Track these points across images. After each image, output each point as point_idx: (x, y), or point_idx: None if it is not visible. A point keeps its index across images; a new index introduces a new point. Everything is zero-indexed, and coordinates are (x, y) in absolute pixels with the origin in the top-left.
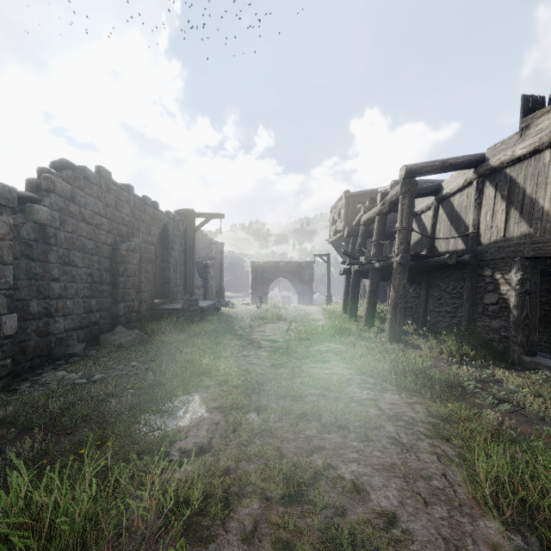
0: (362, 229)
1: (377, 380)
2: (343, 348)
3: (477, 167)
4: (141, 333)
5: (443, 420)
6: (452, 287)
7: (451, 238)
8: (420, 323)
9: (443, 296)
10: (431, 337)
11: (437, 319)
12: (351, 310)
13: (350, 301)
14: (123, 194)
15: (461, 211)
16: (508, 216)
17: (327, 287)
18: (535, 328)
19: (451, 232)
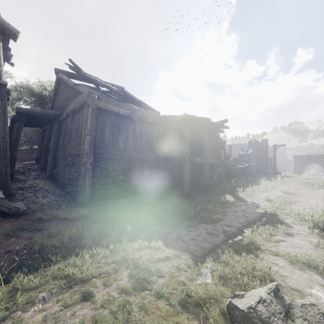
0: None
1: None
2: None
3: None
4: (265, 175)
5: None
6: None
7: None
8: None
9: None
10: None
11: None
12: None
13: None
14: (257, 143)
15: None
16: None
17: None
18: None
19: None
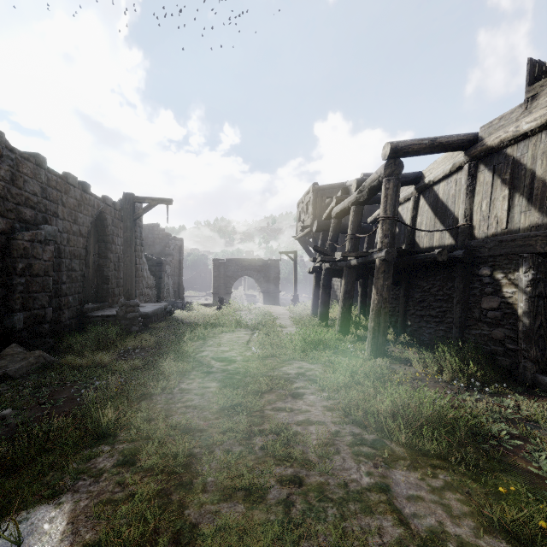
0: (333, 222)
1: (378, 437)
2: (319, 369)
3: (468, 149)
4: (45, 354)
5: (518, 542)
6: (437, 287)
7: (441, 230)
8: (399, 328)
9: (427, 298)
10: (427, 352)
11: (420, 325)
12: (322, 313)
13: (321, 303)
14: (27, 165)
15: (447, 200)
16: (511, 204)
17: (294, 287)
18: None
19: (436, 225)
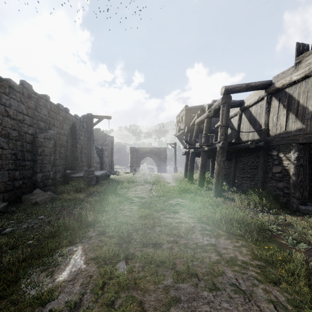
0: (196, 127)
1: (213, 228)
2: (187, 202)
3: (267, 88)
4: (52, 194)
5: (267, 262)
6: (251, 162)
7: (252, 131)
8: (231, 184)
9: (245, 167)
10: (242, 194)
11: (242, 182)
12: (189, 176)
13: (189, 171)
14: (42, 101)
15: (256, 116)
16: (287, 118)
17: (174, 162)
18: (306, 188)
19: (250, 129)
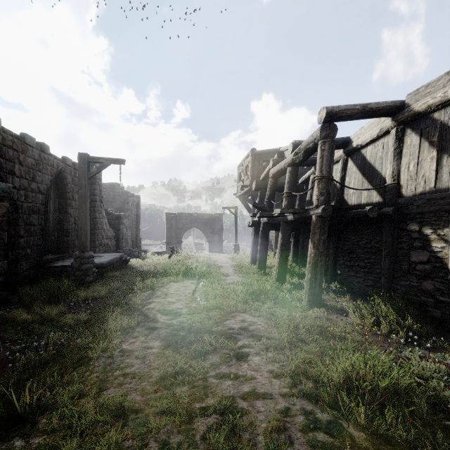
0: (270, 182)
1: (334, 417)
2: (262, 323)
3: (395, 114)
4: None
5: None
6: (366, 241)
7: (371, 189)
8: (330, 276)
9: (355, 250)
10: (364, 304)
11: (349, 274)
12: (260, 262)
13: (260, 253)
14: None
15: (375, 162)
16: (439, 164)
17: (235, 237)
18: None
19: (364, 185)
